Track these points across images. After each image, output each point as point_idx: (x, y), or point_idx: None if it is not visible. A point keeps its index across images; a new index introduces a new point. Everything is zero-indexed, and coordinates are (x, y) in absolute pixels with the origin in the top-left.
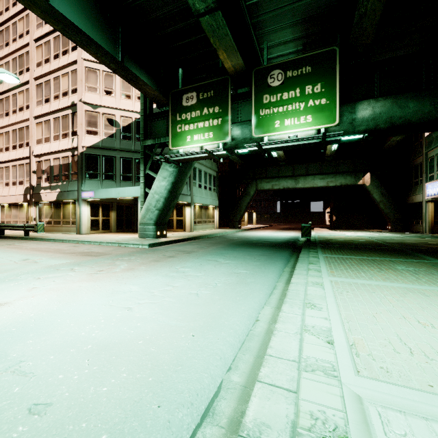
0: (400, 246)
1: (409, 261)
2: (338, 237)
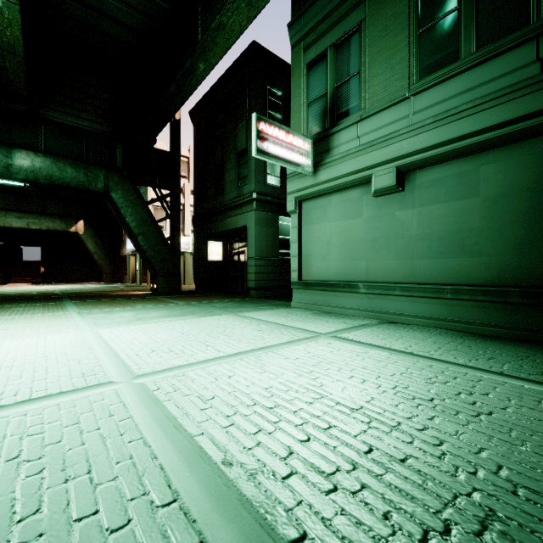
0: (68, 295)
1: (41, 304)
2: (20, 291)
